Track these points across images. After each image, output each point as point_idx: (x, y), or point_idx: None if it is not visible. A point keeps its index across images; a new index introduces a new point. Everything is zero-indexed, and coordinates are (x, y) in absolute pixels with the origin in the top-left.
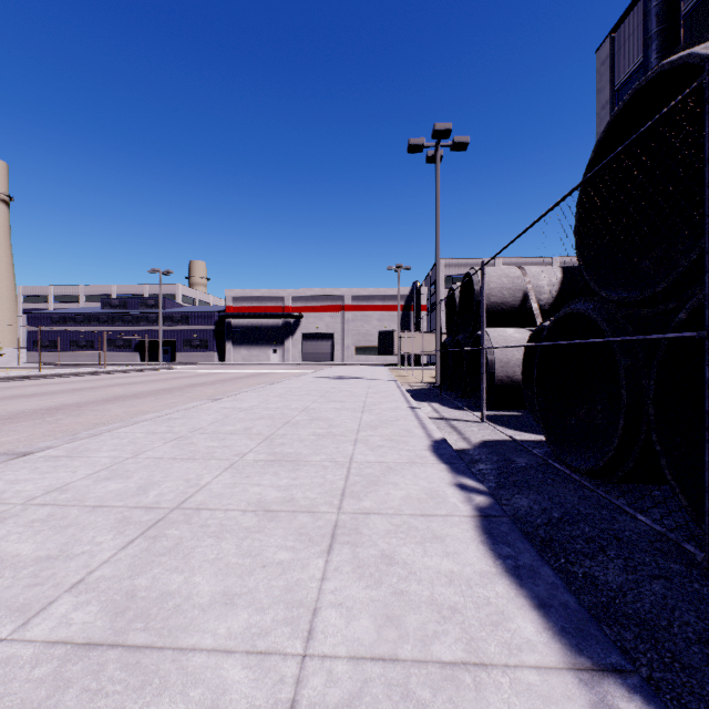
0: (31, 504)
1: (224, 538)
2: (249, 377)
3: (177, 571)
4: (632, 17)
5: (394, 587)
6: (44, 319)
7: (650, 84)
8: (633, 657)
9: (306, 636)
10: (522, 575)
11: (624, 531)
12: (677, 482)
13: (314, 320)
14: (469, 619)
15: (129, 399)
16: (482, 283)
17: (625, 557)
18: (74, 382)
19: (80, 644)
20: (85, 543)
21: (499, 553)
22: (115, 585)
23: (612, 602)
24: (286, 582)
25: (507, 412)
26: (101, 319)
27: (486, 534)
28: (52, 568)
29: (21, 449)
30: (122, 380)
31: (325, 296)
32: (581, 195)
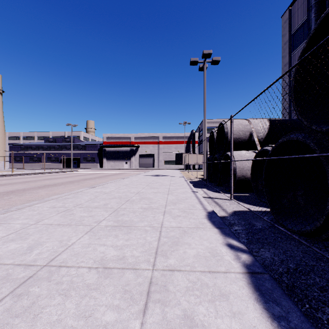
0: None
1: (69, 297)
2: (113, 175)
3: None
4: None
5: None
6: (17, 147)
7: None
8: None
9: None
10: None
11: None
12: None
13: (144, 148)
14: None
15: (51, 186)
16: (231, 126)
17: None
18: (27, 178)
19: None
20: None
21: (272, 313)
22: None
23: None
24: None
25: (242, 194)
26: (44, 147)
27: (257, 291)
28: None
29: None
30: (51, 177)
31: (150, 137)
32: (298, 69)
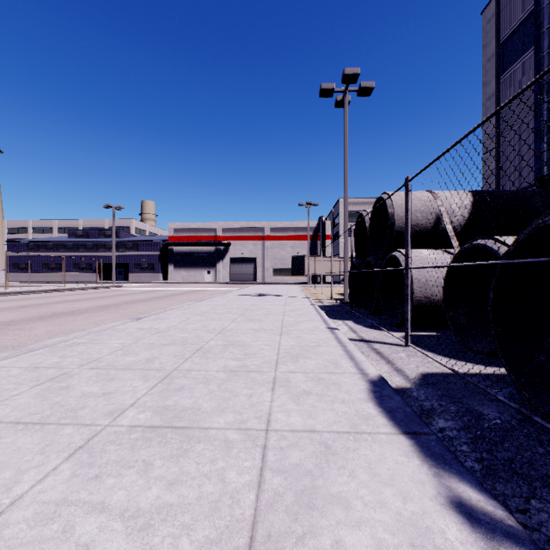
0: None
1: None
2: (183, 294)
3: None
4: None
5: None
6: (22, 246)
7: None
8: None
9: None
10: None
11: None
12: None
13: (239, 247)
14: None
15: (63, 316)
16: (406, 199)
17: None
18: (29, 299)
19: None
20: None
21: None
22: None
23: None
24: None
25: (425, 332)
26: (67, 246)
27: None
28: None
29: None
30: (72, 297)
31: (248, 228)
32: None
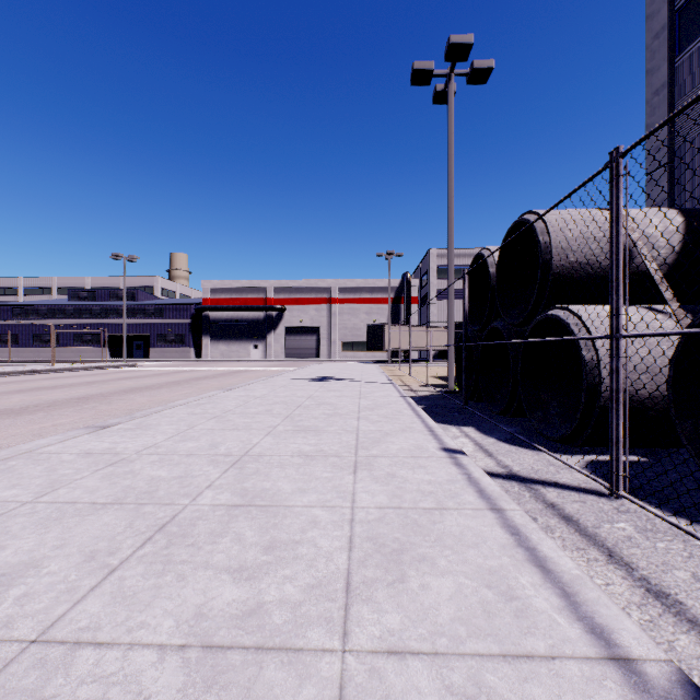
0: None
1: None
2: (215, 377)
3: None
4: None
5: None
6: (4, 312)
7: None
8: None
9: None
10: None
11: None
12: None
13: (297, 313)
14: None
15: None
16: (614, 194)
17: None
18: None
19: None
20: None
21: None
22: None
23: None
24: None
25: None
26: (67, 312)
27: None
28: None
29: None
30: (50, 382)
31: (309, 287)
32: None
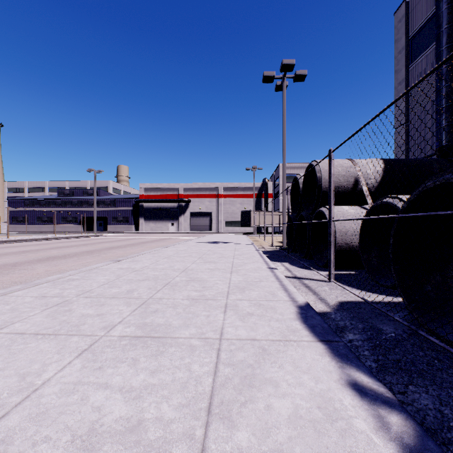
0: None
1: None
2: (152, 241)
3: None
4: None
5: None
6: (19, 203)
7: None
8: None
9: None
10: None
11: None
12: None
13: (198, 204)
14: None
15: (57, 259)
16: (329, 167)
17: None
18: (28, 246)
19: None
20: None
21: None
22: None
23: None
24: None
25: (345, 271)
26: (57, 203)
27: None
28: None
29: None
30: (62, 244)
31: (205, 188)
32: None
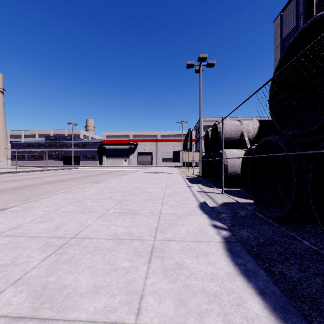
0: (1, 235)
1: (96, 254)
2: (113, 172)
3: (70, 272)
4: (290, 5)
5: (183, 282)
6: (19, 145)
7: (308, 27)
8: (309, 320)
9: (136, 312)
10: (249, 275)
11: (297, 249)
12: (323, 224)
13: (143, 146)
14: (223, 301)
15: (56, 182)
16: (222, 127)
17: (299, 263)
18: (32, 174)
19: (13, 317)
20: (25, 257)
21: (236, 262)
22: (37, 281)
23: (295, 288)
24: (127, 279)
25: (234, 189)
26: (45, 145)
27: (229, 252)
28: (6, 271)
29: (1, 207)
30: (54, 173)
31: (148, 135)
32: (272, 83)
